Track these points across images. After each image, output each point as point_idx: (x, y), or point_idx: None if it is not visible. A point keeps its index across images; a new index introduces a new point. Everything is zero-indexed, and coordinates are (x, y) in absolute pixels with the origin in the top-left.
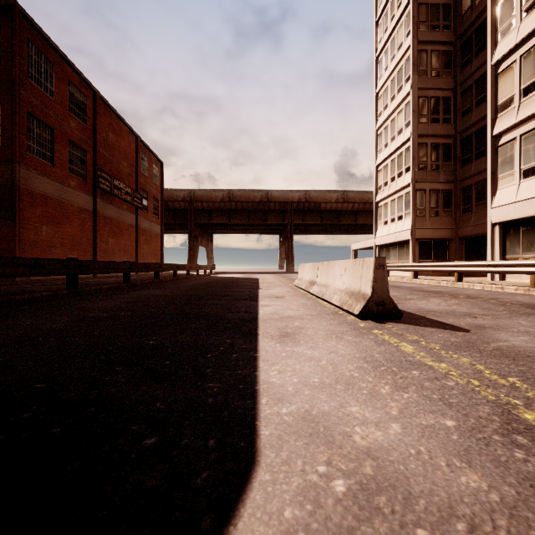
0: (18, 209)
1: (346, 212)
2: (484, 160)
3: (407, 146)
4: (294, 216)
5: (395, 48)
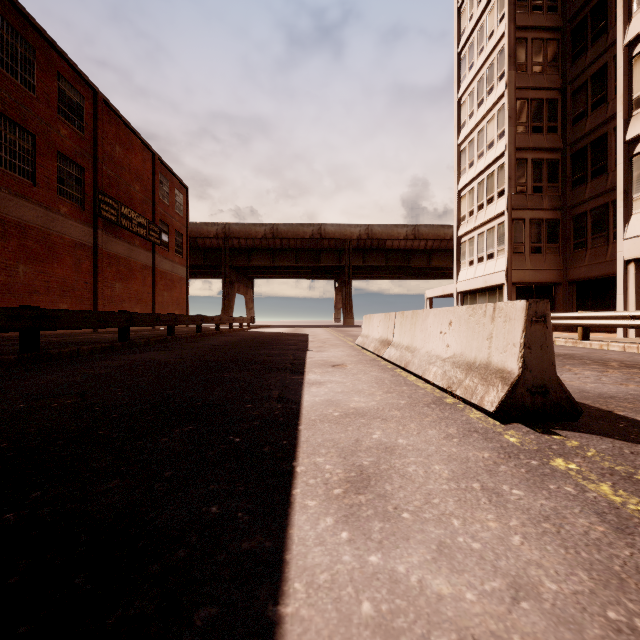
0: None
1: (417, 252)
2: (604, 178)
3: (500, 163)
4: (353, 256)
5: (484, 38)
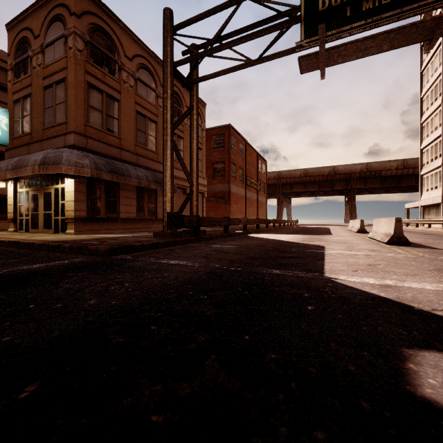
0: (230, 200)
1: (407, 176)
2: None
3: (440, 139)
4: (357, 182)
5: (433, 69)
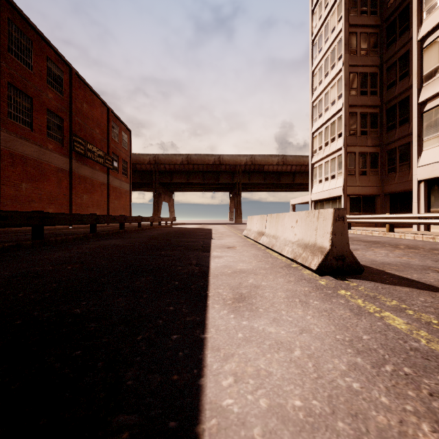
0: None
1: (285, 173)
2: (407, 126)
3: (339, 115)
4: (242, 176)
5: (329, 31)
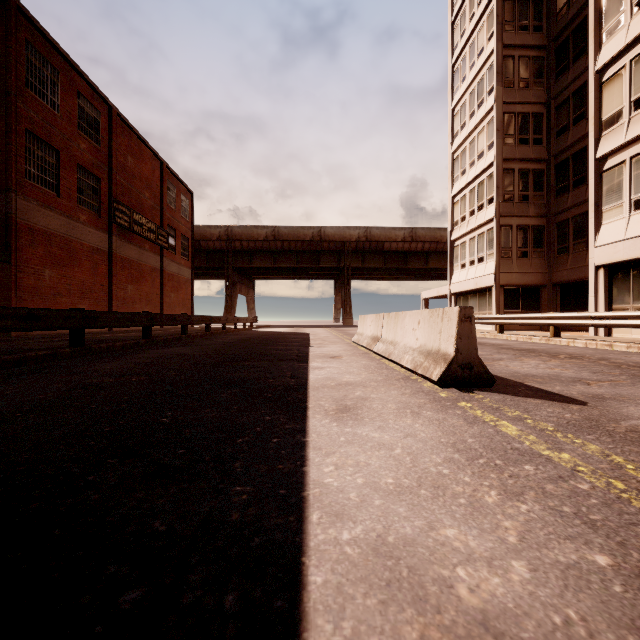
0: (15, 248)
1: (415, 254)
2: (584, 189)
3: (490, 173)
4: (352, 258)
5: (475, 53)
